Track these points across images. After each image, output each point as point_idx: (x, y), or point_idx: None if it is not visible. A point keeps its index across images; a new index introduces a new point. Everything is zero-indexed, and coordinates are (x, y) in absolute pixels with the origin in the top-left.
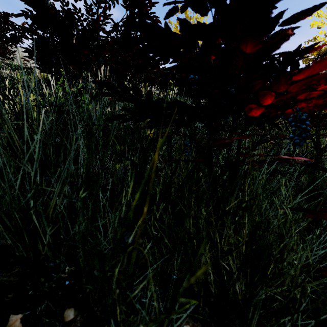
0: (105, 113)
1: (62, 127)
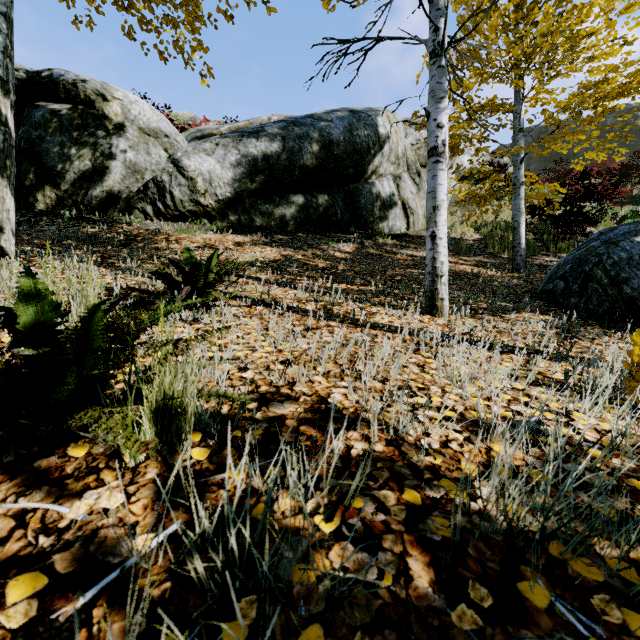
0: (635, 194)
1: (633, 197)
